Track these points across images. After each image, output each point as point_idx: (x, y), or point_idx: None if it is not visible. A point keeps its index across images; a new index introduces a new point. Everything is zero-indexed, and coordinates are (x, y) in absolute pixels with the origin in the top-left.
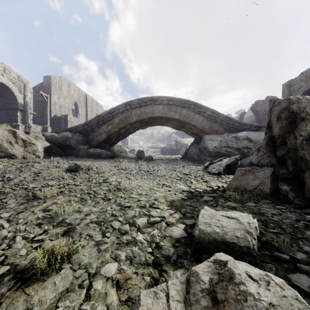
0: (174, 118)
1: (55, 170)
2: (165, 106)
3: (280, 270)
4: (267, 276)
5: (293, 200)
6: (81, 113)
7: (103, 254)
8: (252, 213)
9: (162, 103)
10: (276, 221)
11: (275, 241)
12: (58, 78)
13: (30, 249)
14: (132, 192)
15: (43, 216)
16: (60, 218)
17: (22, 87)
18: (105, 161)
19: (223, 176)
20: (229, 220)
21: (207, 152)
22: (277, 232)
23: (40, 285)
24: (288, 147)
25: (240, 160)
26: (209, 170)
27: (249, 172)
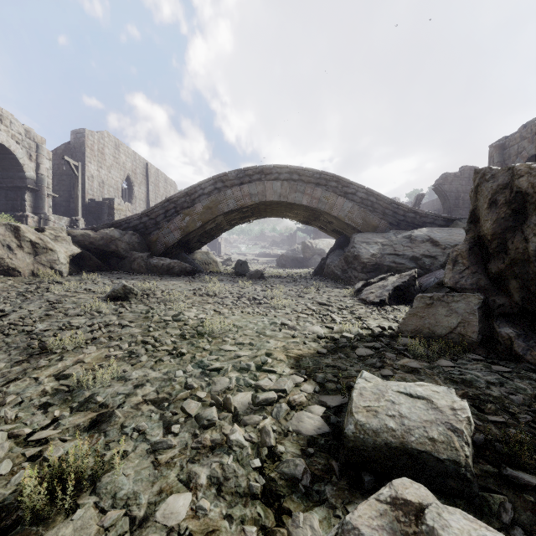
0: (301, 205)
1: (88, 297)
2: (285, 183)
3: (521, 509)
4: None
5: (523, 355)
6: (138, 195)
7: (165, 472)
8: (449, 382)
9: (279, 178)
10: (497, 397)
11: (503, 443)
12: (97, 134)
13: (19, 461)
14: (226, 340)
15: (54, 388)
16: (87, 392)
17: (32, 149)
18: (179, 279)
19: (388, 308)
20: (413, 402)
21: (358, 264)
22: (502, 421)
23: None
24: (511, 257)
25: (418, 277)
26: (363, 297)
27: (439, 302)
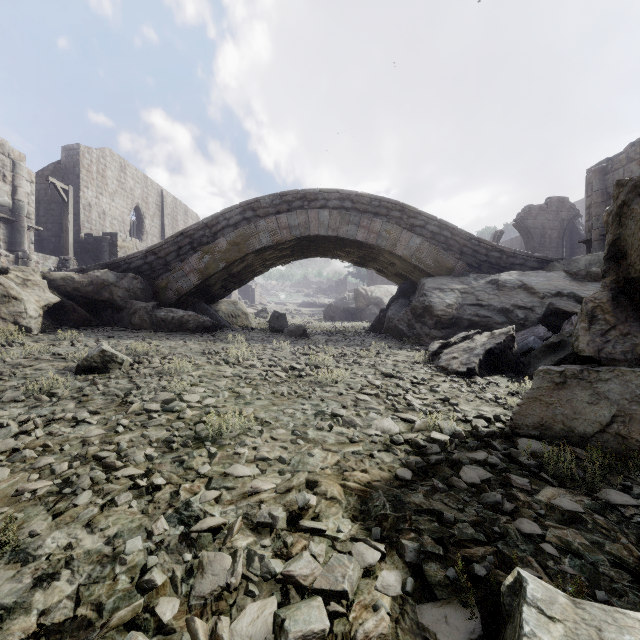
0: (355, 241)
1: (51, 368)
2: (334, 213)
3: None
4: None
5: None
6: (151, 229)
7: None
8: None
9: (326, 206)
10: None
11: None
12: (96, 152)
13: None
14: (239, 452)
15: None
16: None
17: (7, 168)
18: (193, 338)
19: (480, 380)
20: None
21: (430, 317)
22: None
23: None
24: None
25: None
26: (443, 364)
27: (576, 381)
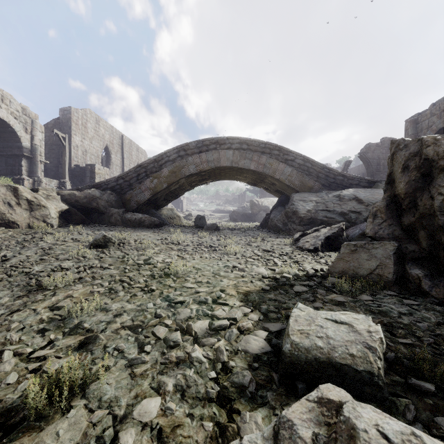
0: (249, 169)
1: (75, 245)
2: (236, 152)
3: (422, 409)
4: (414, 436)
5: (429, 291)
6: (115, 161)
7: (139, 382)
8: (368, 312)
9: (231, 148)
10: (406, 324)
11: (409, 359)
12: (81, 111)
13: (24, 373)
14: (188, 279)
15: (49, 317)
16: (76, 320)
17: (28, 124)
18: (149, 231)
19: (321, 254)
20: (337, 327)
21: (296, 218)
22: (410, 343)
23: (34, 437)
24: (420, 212)
25: (346, 229)
26: (300, 245)
27: (362, 249)
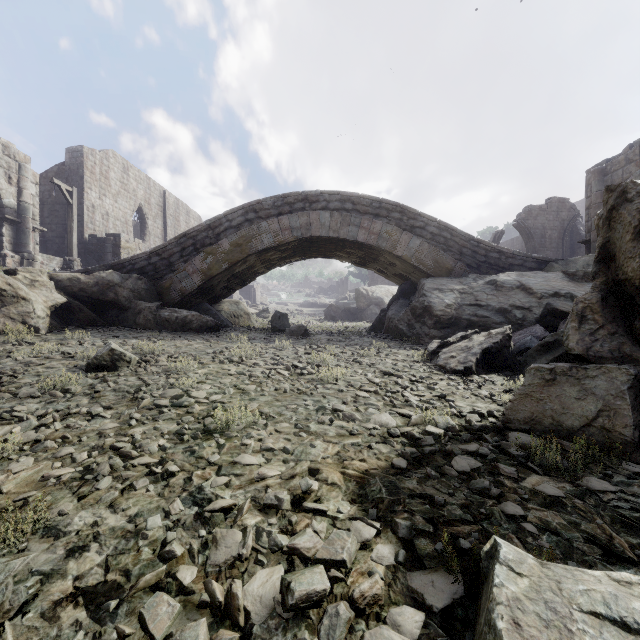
0: (356, 242)
1: (62, 366)
2: (335, 214)
3: None
4: None
5: None
6: (153, 230)
7: None
8: (622, 528)
9: (328, 208)
10: None
11: None
12: (100, 154)
13: None
14: (246, 443)
15: None
16: None
17: (13, 170)
18: (197, 338)
19: (476, 378)
20: None
21: (430, 317)
22: None
23: None
24: None
25: None
26: (441, 363)
27: (565, 378)
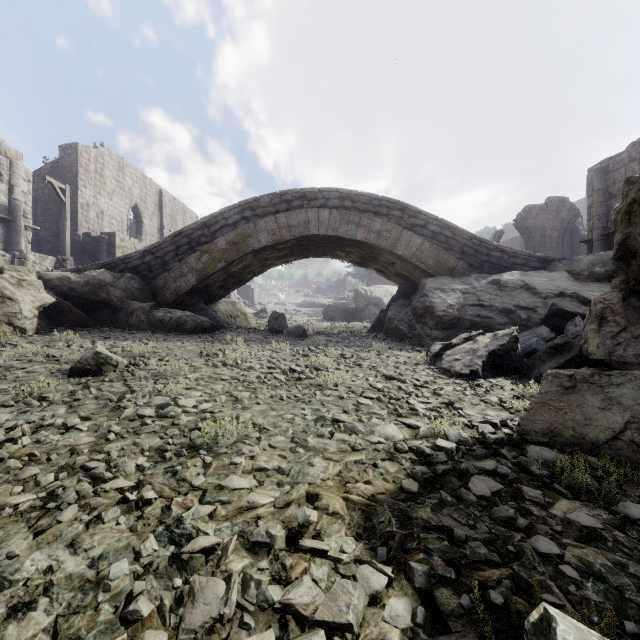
0: (355, 240)
1: (44, 370)
2: (334, 212)
3: None
4: None
5: None
6: (149, 229)
7: None
8: None
9: (326, 205)
10: None
11: None
12: (94, 151)
13: None
14: (236, 462)
15: None
16: None
17: (4, 167)
18: (191, 339)
19: (483, 382)
20: None
21: (431, 318)
22: None
23: None
24: None
25: None
26: (445, 366)
27: (586, 385)
